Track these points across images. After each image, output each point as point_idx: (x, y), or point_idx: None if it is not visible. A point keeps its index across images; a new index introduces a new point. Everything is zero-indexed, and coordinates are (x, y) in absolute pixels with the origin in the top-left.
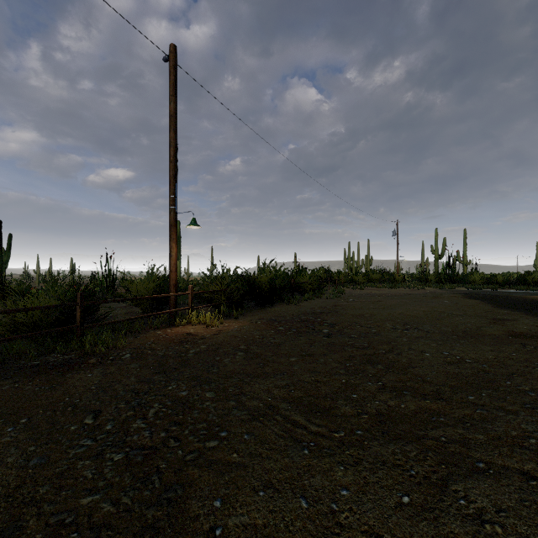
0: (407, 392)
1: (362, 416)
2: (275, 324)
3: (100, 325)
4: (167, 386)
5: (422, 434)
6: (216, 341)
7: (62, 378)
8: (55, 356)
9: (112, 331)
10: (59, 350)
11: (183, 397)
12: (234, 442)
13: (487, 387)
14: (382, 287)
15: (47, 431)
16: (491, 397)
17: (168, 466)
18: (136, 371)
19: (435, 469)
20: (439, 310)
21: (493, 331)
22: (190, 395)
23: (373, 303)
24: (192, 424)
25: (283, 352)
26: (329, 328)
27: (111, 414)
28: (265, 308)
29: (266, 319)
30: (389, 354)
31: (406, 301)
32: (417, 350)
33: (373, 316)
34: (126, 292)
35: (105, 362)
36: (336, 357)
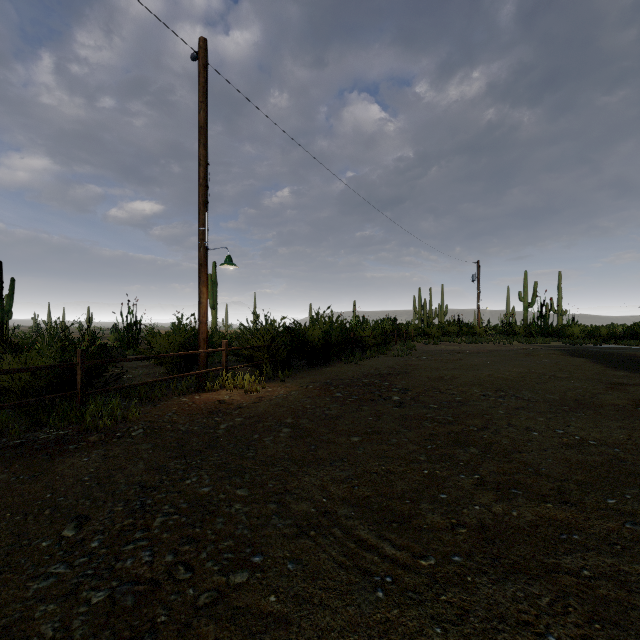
0: (517, 490)
1: (458, 530)
2: (331, 388)
3: (107, 391)
4: (185, 478)
5: (551, 563)
6: (255, 412)
7: (49, 463)
8: (47, 432)
9: (125, 398)
10: (52, 423)
11: (205, 495)
12: (271, 575)
13: (629, 483)
14: (460, 342)
15: (7, 549)
16: (639, 500)
17: (170, 618)
18: (147, 453)
19: (586, 632)
20: (537, 371)
21: (615, 400)
22: (214, 493)
23: (453, 362)
24: (213, 541)
25: (342, 428)
26: (400, 394)
27: (102, 522)
28: (318, 367)
29: (320, 383)
30: (483, 432)
31: (493, 359)
32: (520, 426)
33: (455, 379)
34: (152, 348)
35: (109, 441)
36: (413, 436)
